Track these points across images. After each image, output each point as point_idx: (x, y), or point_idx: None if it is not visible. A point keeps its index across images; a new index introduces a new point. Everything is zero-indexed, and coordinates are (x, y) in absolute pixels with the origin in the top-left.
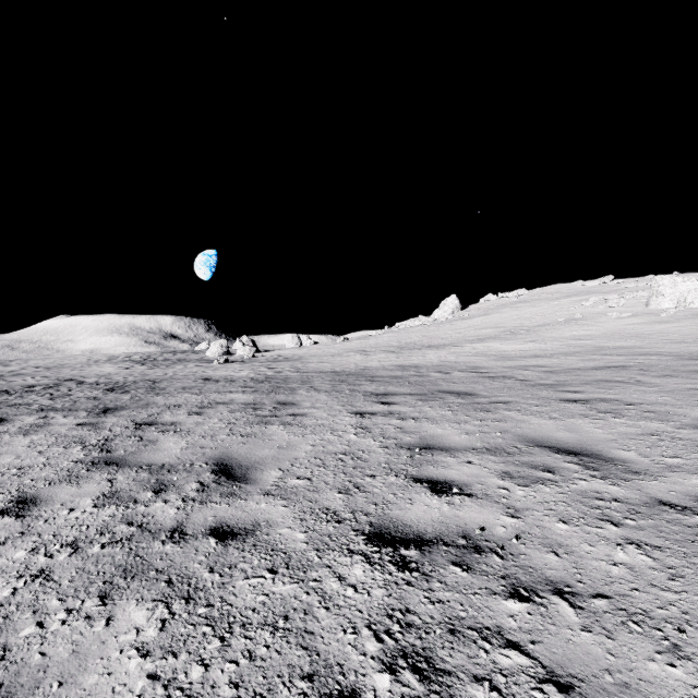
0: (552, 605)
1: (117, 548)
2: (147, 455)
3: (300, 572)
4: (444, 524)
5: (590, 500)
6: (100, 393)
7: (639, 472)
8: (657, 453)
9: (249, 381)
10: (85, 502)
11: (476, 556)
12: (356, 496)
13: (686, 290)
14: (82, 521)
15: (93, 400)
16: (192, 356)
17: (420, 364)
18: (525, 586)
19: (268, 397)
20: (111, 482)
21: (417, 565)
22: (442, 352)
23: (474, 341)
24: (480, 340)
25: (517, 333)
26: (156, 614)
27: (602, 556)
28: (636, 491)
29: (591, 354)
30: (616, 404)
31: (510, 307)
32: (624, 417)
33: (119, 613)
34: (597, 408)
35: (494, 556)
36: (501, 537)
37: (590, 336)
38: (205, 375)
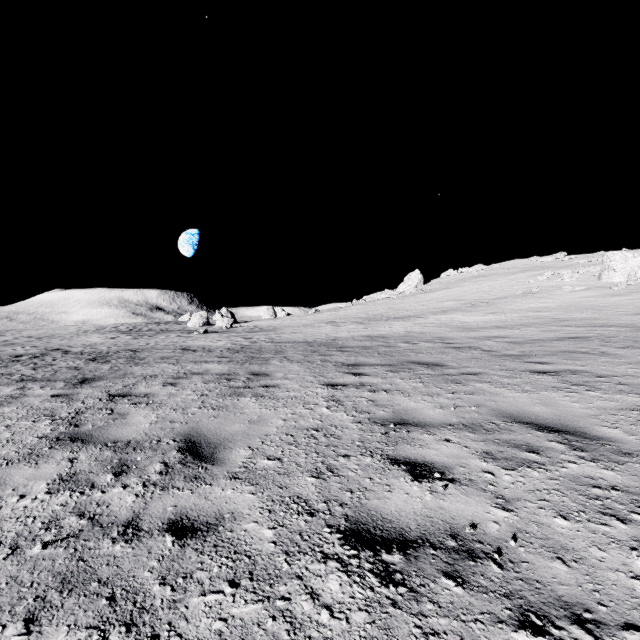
0: None
1: (60, 548)
2: (115, 430)
3: (266, 585)
4: (428, 518)
5: (586, 487)
6: (82, 362)
7: (631, 454)
8: None
9: (225, 351)
10: (39, 486)
11: (470, 564)
12: (329, 481)
13: (636, 265)
14: (30, 512)
15: (73, 370)
16: (175, 326)
17: (387, 335)
18: (535, 609)
19: (242, 367)
20: (72, 462)
21: (402, 576)
22: (407, 323)
23: (438, 313)
24: (443, 312)
25: (477, 305)
26: None
27: (618, 566)
28: (634, 477)
29: (551, 326)
30: (587, 375)
31: (470, 281)
32: (598, 390)
33: None
34: (568, 380)
35: (491, 564)
36: (495, 536)
37: (547, 308)
38: (184, 345)
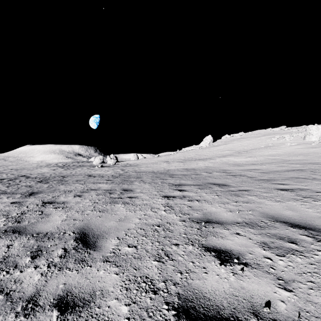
0: None
1: None
2: (40, 225)
3: None
4: (235, 296)
5: None
6: (34, 183)
7: None
8: None
9: (110, 176)
10: None
11: None
12: (166, 264)
13: None
14: None
15: (28, 187)
16: (86, 163)
17: (196, 168)
18: None
19: (118, 186)
20: (8, 248)
21: None
22: (205, 162)
23: (221, 157)
24: (223, 156)
25: (241, 153)
26: None
27: None
28: None
29: (281, 163)
30: (310, 192)
31: (237, 140)
32: (319, 200)
33: None
34: (300, 194)
35: None
36: (285, 315)
37: (278, 154)
38: (90, 173)
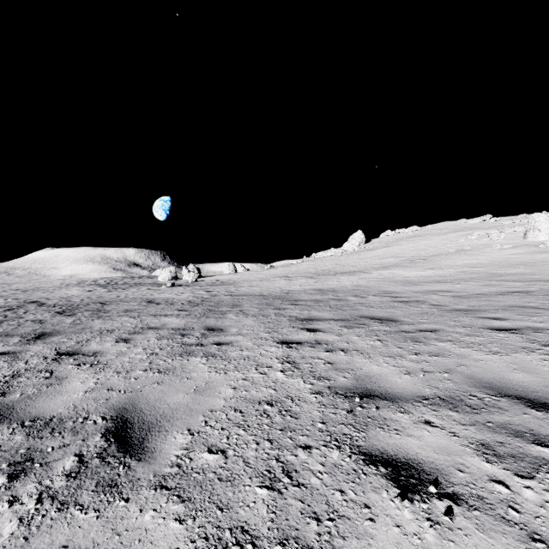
0: None
1: None
2: (42, 401)
3: None
4: None
5: None
6: (49, 315)
7: None
8: None
9: (186, 304)
10: None
11: None
12: (286, 496)
13: None
14: None
15: (36, 324)
16: (147, 280)
17: (336, 289)
18: None
19: (199, 321)
20: None
21: None
22: (353, 278)
23: (380, 269)
24: (385, 268)
25: (416, 261)
26: None
27: None
28: None
29: (489, 280)
30: None
31: (407, 240)
32: None
33: None
34: (535, 339)
35: None
36: None
37: (481, 264)
38: (150, 298)
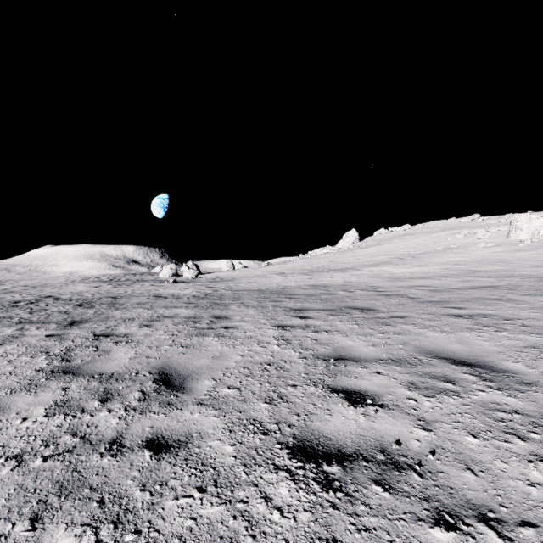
0: (480, 535)
1: (58, 461)
2: (100, 364)
3: (228, 490)
4: (362, 436)
5: (492, 411)
6: (71, 308)
7: (531, 384)
8: (542, 364)
9: (191, 298)
10: (38, 411)
11: (395, 474)
12: (280, 406)
13: (539, 225)
14: (31, 431)
15: (63, 314)
16: (148, 277)
17: (329, 284)
18: (448, 510)
19: (206, 312)
20: (65, 391)
21: (340, 484)
22: (345, 274)
23: (371, 266)
24: (375, 265)
25: (405, 259)
26: (83, 542)
27: (517, 475)
28: (532, 403)
29: (466, 276)
30: (496, 319)
31: (399, 238)
32: (505, 330)
33: (46, 540)
34: (480, 322)
35: (413, 474)
36: (416, 451)
37: (464, 261)
38: (157, 293)
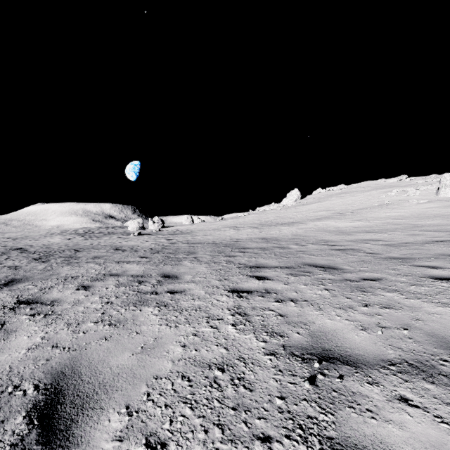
0: None
1: None
2: None
3: None
4: None
5: None
6: (26, 262)
7: None
8: None
9: (148, 251)
10: None
11: None
12: None
13: None
14: None
15: (11, 270)
16: (119, 230)
17: (279, 237)
18: None
19: (157, 268)
20: None
21: None
22: (292, 228)
23: (315, 220)
24: (318, 219)
25: (345, 214)
26: None
27: None
28: None
29: (412, 230)
30: None
31: (336, 196)
32: None
33: None
34: None
35: None
36: None
37: (402, 216)
38: (118, 245)
